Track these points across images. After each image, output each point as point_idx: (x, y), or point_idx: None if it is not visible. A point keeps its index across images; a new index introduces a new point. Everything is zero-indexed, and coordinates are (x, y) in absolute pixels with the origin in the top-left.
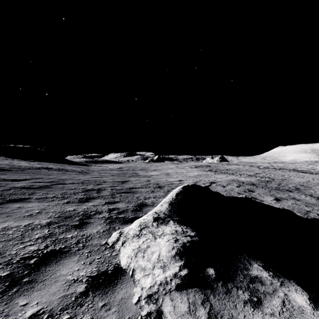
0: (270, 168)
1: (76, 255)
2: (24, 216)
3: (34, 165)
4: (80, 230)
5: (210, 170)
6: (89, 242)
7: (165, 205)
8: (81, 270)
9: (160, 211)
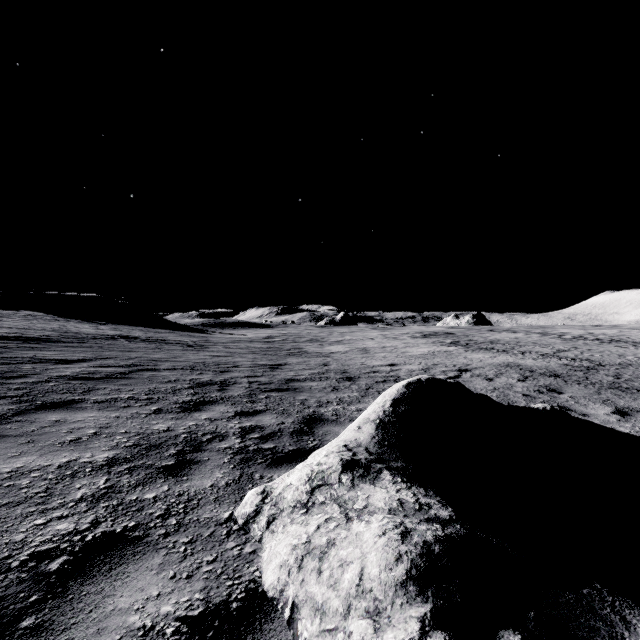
0: (588, 338)
1: (159, 550)
2: (62, 443)
3: (105, 331)
4: (175, 481)
5: (455, 343)
6: (192, 515)
7: (367, 428)
8: (165, 599)
9: (357, 443)
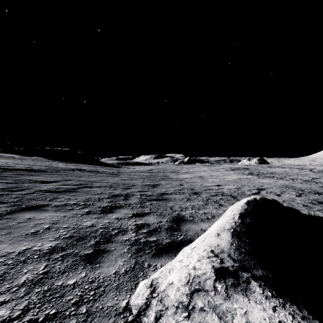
0: None
1: None
2: (26, 234)
3: (70, 166)
4: (91, 267)
5: (251, 174)
6: (98, 303)
7: (225, 236)
8: None
9: (221, 249)
